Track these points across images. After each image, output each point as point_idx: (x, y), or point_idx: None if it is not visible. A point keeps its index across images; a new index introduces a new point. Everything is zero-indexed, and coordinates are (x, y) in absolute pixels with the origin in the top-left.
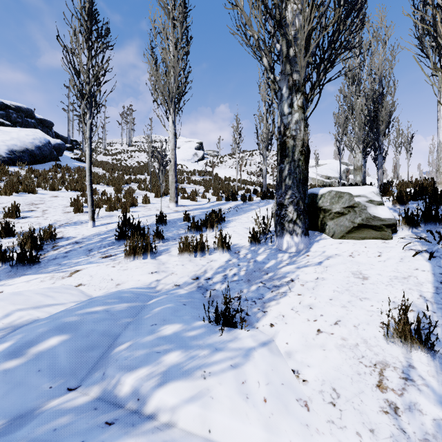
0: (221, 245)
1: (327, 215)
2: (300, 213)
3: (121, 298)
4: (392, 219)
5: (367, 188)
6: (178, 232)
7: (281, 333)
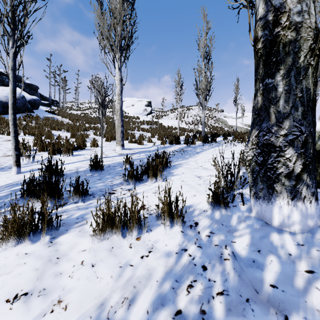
0: (167, 213)
1: None
2: (306, 160)
3: None
4: None
5: None
6: (112, 181)
7: None
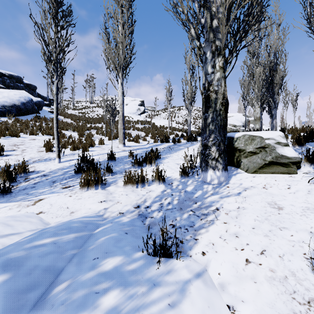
0: (157, 178)
1: (241, 154)
2: (221, 152)
3: (70, 228)
4: (297, 158)
5: (274, 132)
6: (124, 167)
7: (213, 262)
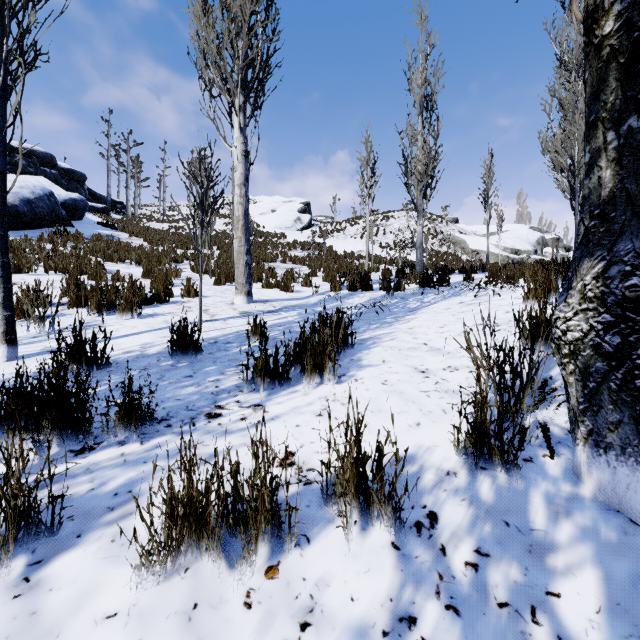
0: (353, 490)
1: None
2: None
3: None
4: None
5: None
6: (218, 383)
7: None
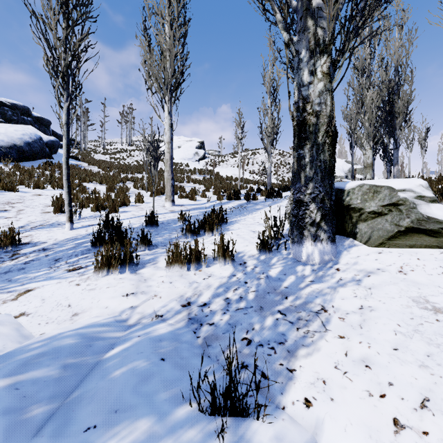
0: (222, 254)
1: (356, 216)
2: (324, 212)
3: (57, 352)
4: None
5: (411, 180)
6: (170, 236)
7: (327, 424)
